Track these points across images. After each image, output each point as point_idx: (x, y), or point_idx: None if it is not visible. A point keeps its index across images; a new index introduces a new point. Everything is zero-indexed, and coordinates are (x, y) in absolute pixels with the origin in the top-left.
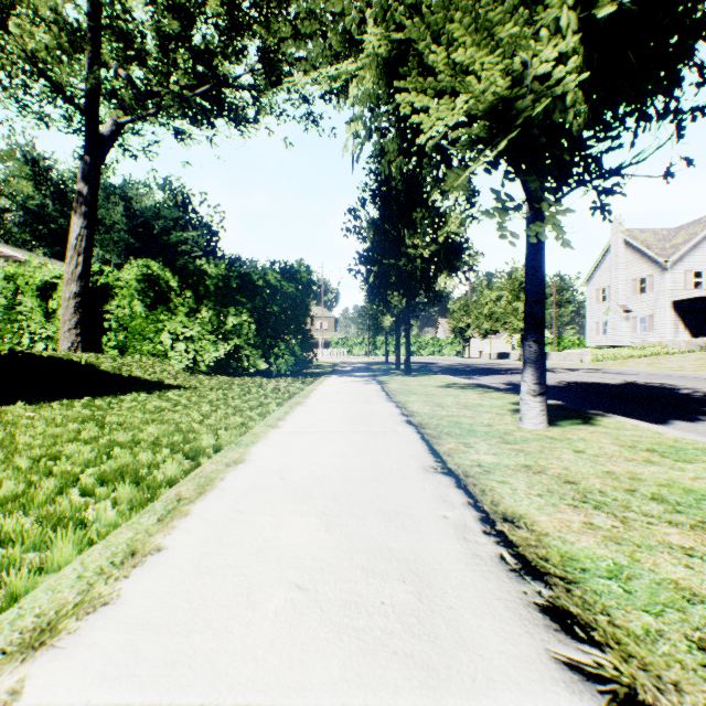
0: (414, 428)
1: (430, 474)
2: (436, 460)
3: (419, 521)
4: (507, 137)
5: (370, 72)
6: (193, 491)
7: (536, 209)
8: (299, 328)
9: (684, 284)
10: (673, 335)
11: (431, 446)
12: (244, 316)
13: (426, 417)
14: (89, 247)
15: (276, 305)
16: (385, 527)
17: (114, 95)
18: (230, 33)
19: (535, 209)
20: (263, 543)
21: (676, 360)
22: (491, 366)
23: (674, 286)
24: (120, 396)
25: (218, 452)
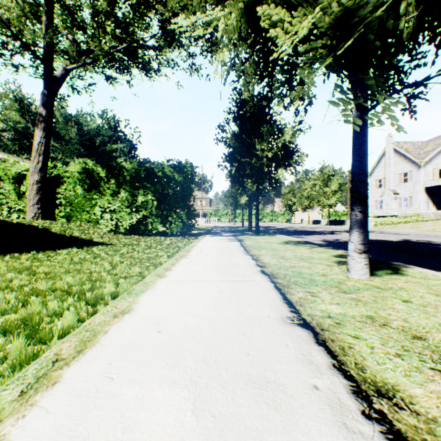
0: (267, 277)
1: (289, 327)
2: (291, 310)
3: (290, 394)
4: (353, 36)
5: (234, 10)
6: (73, 349)
7: (361, 110)
8: (185, 204)
9: (432, 176)
10: (425, 209)
11: (284, 295)
12: (149, 196)
13: (275, 268)
14: (47, 150)
15: (170, 188)
16: (256, 406)
17: (64, 51)
18: (138, 5)
19: (360, 110)
20: (120, 435)
21: (429, 225)
22: (310, 229)
23: (426, 177)
24: (58, 251)
25: (116, 298)
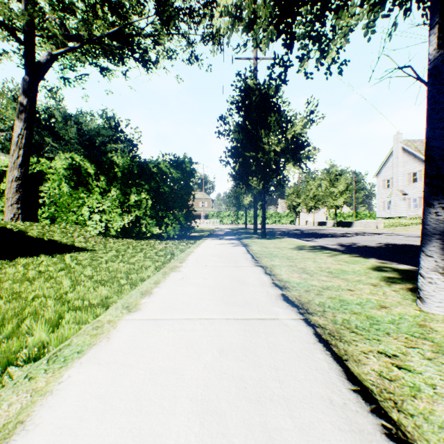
0: (297, 312)
1: None
2: (385, 429)
3: None
4: None
5: None
6: None
7: None
8: (184, 203)
9: None
10: None
11: (343, 362)
12: (143, 194)
13: (302, 290)
14: (28, 143)
15: (166, 186)
16: None
17: (51, 36)
18: None
19: None
20: None
21: None
22: (317, 231)
23: None
24: (17, 260)
25: (39, 359)
